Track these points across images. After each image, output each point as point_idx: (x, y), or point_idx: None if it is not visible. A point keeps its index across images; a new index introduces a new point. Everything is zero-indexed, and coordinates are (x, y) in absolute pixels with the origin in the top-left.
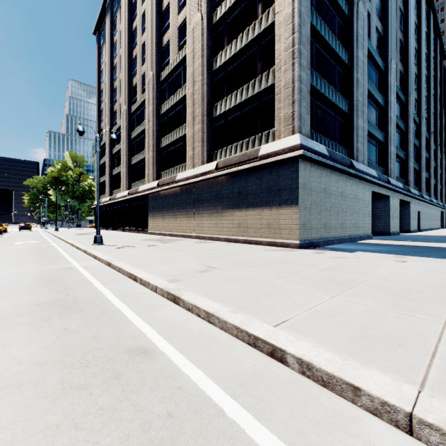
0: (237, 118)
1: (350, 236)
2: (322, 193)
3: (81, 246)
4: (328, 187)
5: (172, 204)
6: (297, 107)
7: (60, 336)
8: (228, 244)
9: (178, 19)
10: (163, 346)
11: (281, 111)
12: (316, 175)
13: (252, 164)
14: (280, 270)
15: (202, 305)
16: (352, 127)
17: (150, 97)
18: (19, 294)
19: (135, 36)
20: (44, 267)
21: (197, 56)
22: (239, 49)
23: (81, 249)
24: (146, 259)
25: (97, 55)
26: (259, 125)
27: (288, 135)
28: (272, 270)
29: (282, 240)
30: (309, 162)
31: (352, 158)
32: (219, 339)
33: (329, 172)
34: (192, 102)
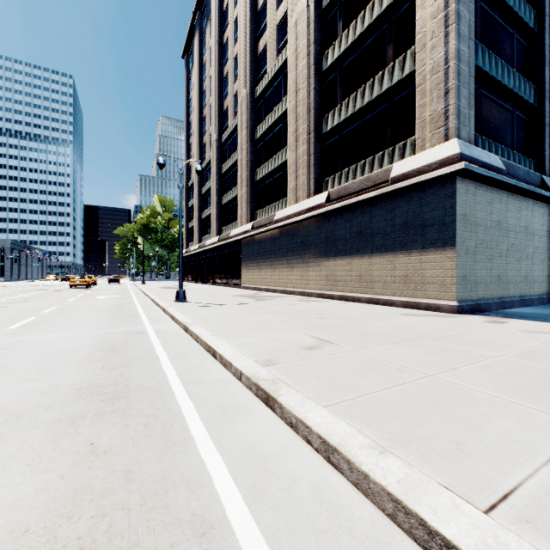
0: (356, 130)
1: (539, 295)
2: (493, 228)
3: (162, 302)
4: (504, 218)
5: (269, 251)
6: (454, 99)
7: (78, 461)
8: (345, 304)
9: (276, 15)
10: (239, 523)
11: (425, 108)
12: (483, 202)
13: (380, 191)
14: (440, 351)
15: (314, 423)
16: (543, 126)
17: (243, 120)
18: (65, 369)
19: (226, 50)
20: (112, 330)
21: (301, 55)
22: (359, 34)
23: (160, 307)
24: (233, 323)
25: (186, 81)
26: (389, 136)
27: (438, 143)
28: (425, 352)
29: (428, 300)
30: (473, 182)
31: (543, 174)
32: (355, 517)
33: (506, 196)
34: (295, 118)
